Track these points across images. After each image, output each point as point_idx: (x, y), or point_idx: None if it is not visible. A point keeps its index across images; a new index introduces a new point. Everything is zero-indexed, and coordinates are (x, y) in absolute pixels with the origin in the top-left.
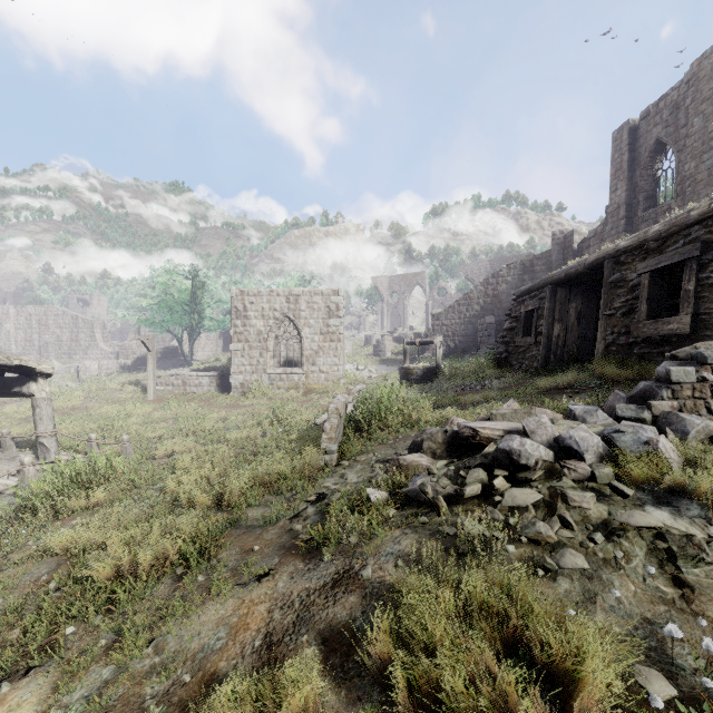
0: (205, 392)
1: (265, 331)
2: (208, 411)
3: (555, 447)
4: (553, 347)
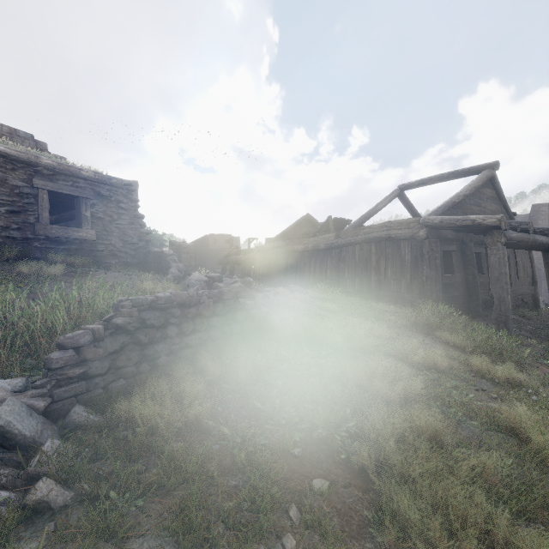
0: None
1: None
2: None
3: None
4: None
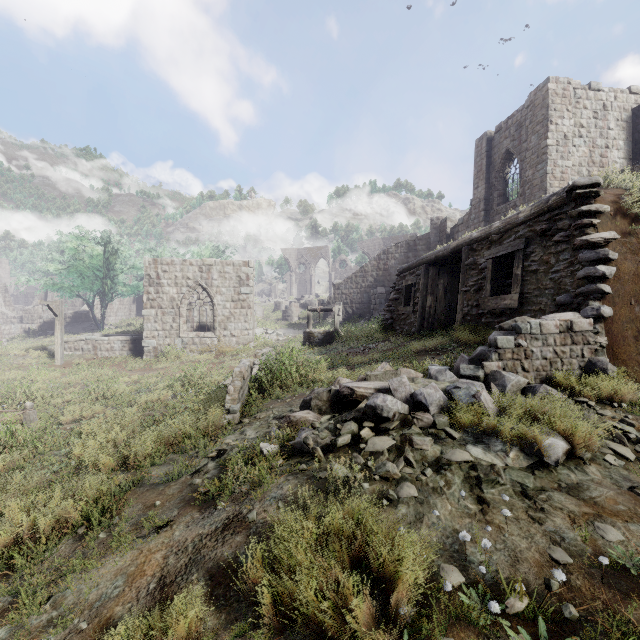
0: (117, 356)
1: (178, 298)
2: (120, 375)
3: (410, 401)
4: (426, 315)
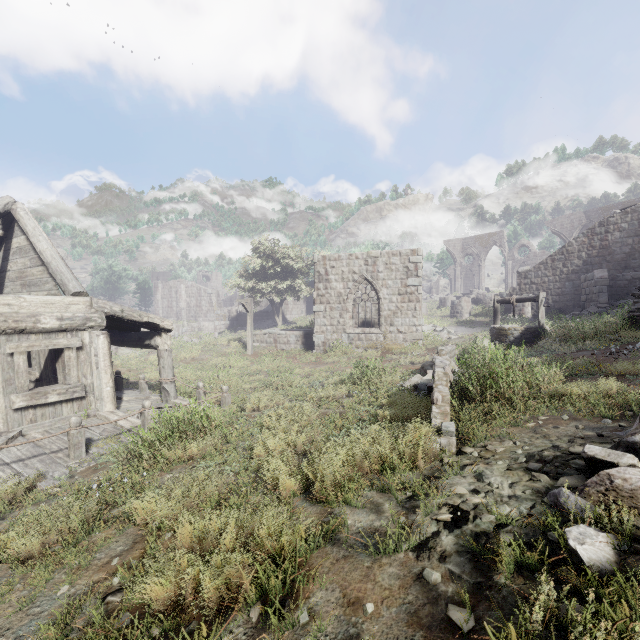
0: (292, 349)
1: (345, 293)
2: (295, 367)
3: None
4: None
